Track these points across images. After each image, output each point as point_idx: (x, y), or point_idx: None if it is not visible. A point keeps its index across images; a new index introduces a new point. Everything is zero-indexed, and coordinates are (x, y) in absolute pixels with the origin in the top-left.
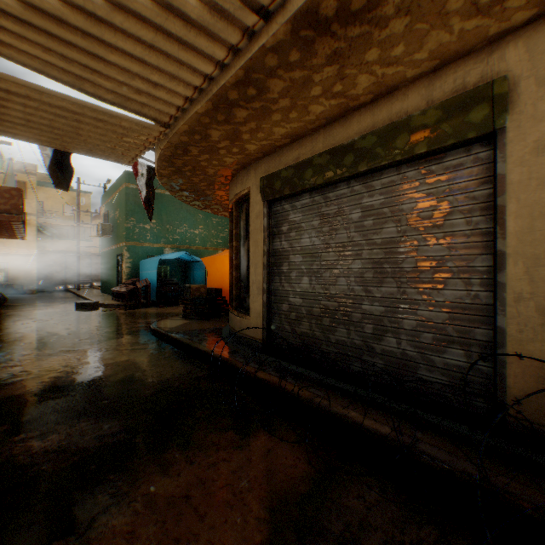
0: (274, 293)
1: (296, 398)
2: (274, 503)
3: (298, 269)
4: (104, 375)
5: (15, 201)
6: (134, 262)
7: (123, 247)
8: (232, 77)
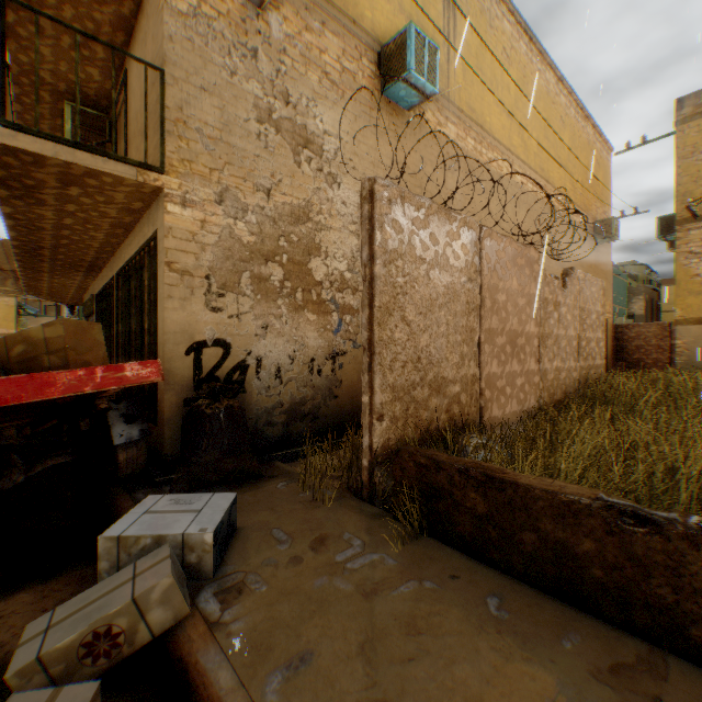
0: None
1: None
2: None
3: None
4: None
5: None
6: None
7: None
8: (26, 284)
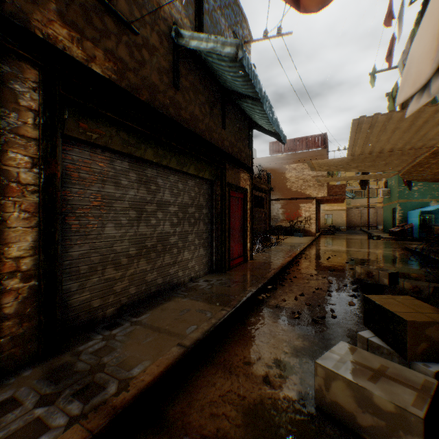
0: None
1: None
2: None
3: None
4: (378, 254)
5: (342, 190)
6: (402, 213)
7: (395, 203)
8: (413, 164)
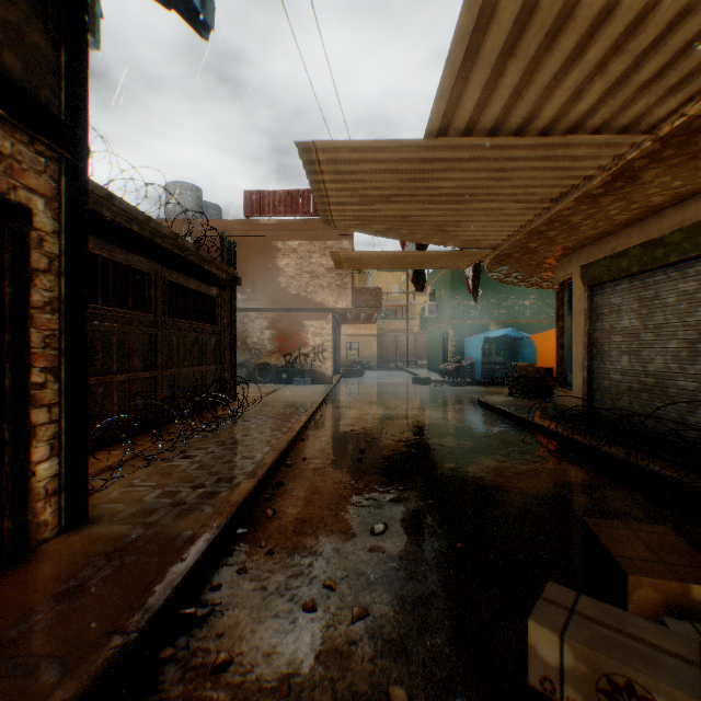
0: (595, 370)
1: (600, 452)
2: (559, 482)
3: (617, 348)
4: (450, 423)
5: (377, 297)
6: (458, 341)
7: (448, 326)
8: (540, 223)
